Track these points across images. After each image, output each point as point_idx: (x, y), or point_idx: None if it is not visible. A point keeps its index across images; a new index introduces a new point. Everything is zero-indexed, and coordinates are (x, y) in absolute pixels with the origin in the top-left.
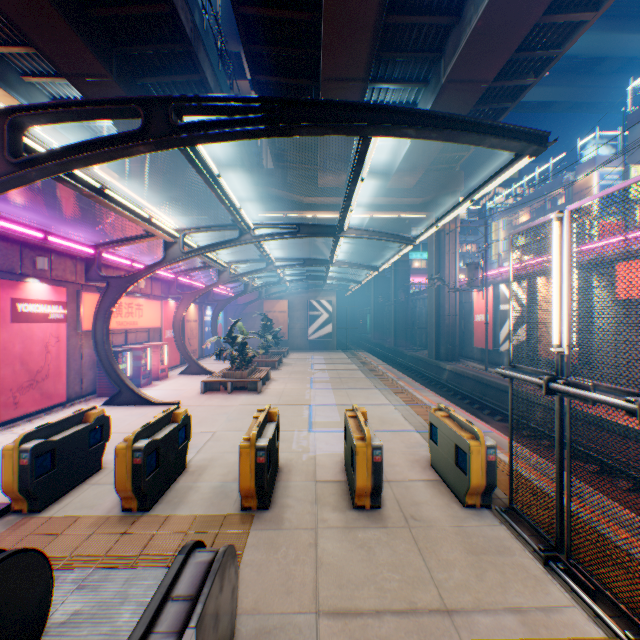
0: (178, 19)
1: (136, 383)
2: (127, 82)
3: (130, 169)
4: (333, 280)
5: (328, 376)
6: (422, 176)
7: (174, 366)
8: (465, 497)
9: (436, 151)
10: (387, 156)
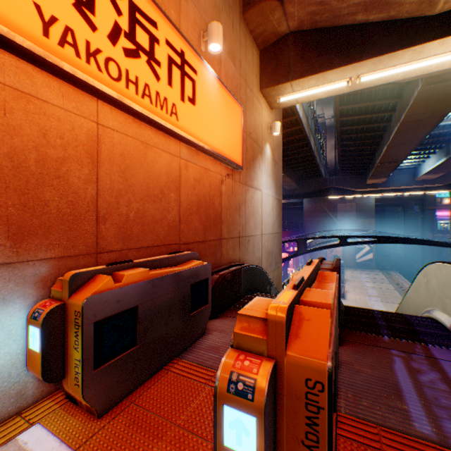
0: (313, 154)
1: None
2: (285, 170)
3: None
4: None
5: (376, 292)
6: None
7: None
8: None
9: (450, 168)
10: (414, 166)
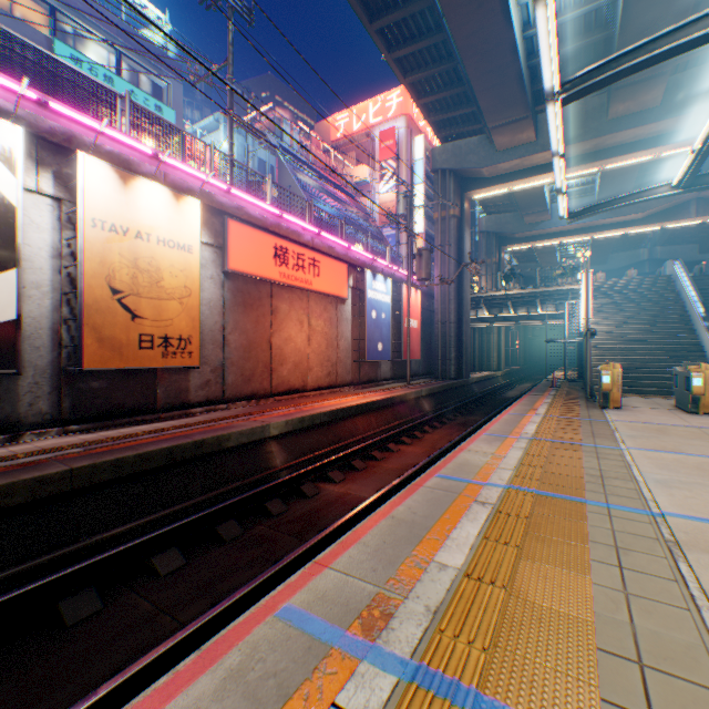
0: None
1: None
2: None
3: None
4: None
5: None
6: None
7: None
8: None
9: None
10: None
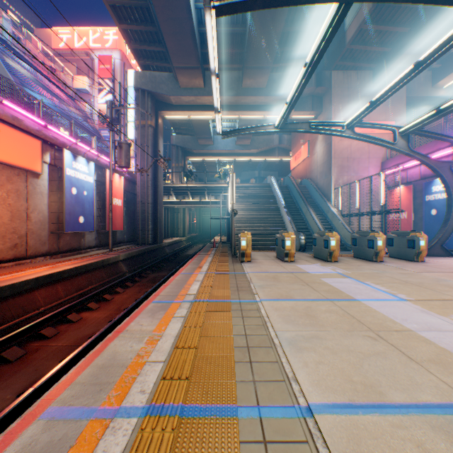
0: None
1: None
2: None
3: None
4: None
5: None
6: None
7: None
8: None
9: None
10: None
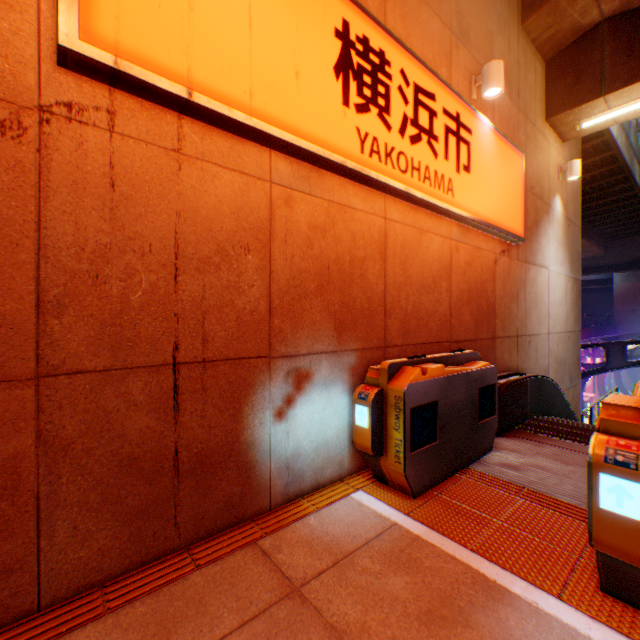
0: (637, 193)
1: None
2: None
3: None
4: None
5: None
6: None
7: None
8: None
9: None
10: None
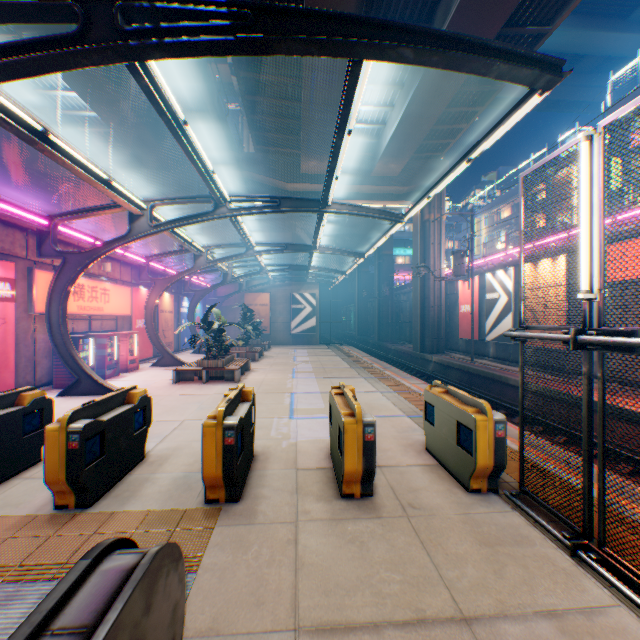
0: None
1: (101, 374)
2: None
3: (99, 148)
4: (317, 270)
5: (311, 367)
6: (407, 164)
7: (146, 359)
8: (470, 481)
9: (422, 135)
10: (372, 141)
